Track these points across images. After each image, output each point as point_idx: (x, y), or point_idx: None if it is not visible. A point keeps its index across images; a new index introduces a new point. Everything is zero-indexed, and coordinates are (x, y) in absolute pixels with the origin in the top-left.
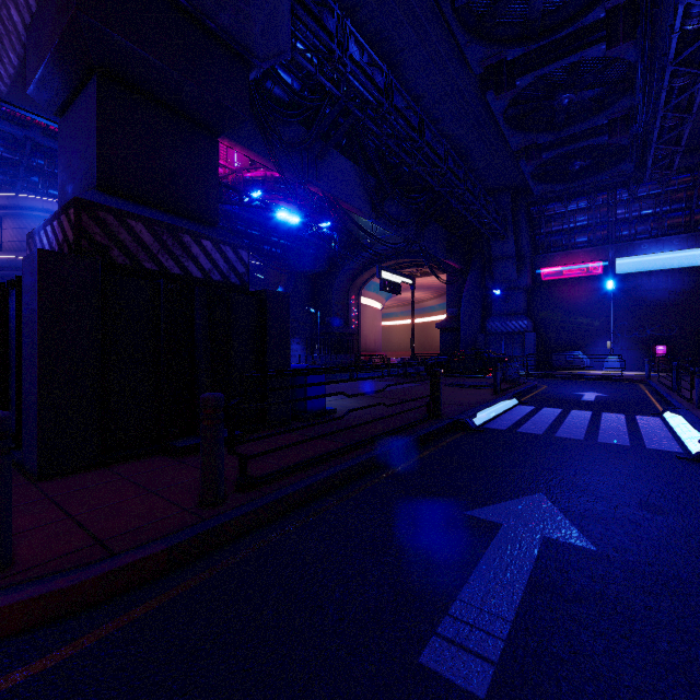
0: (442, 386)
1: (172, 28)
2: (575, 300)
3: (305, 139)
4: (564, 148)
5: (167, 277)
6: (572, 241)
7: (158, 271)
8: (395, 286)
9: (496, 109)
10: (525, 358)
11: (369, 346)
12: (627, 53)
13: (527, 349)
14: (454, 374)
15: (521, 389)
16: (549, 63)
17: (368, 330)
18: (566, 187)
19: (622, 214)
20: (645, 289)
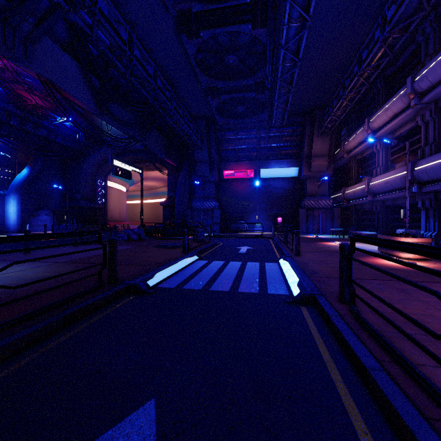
0: (150, 247)
1: None
2: (241, 191)
3: (2, 8)
4: (233, 95)
5: None
6: (239, 156)
7: None
8: (126, 172)
9: (189, 51)
10: (213, 225)
11: (115, 217)
12: (262, 36)
13: (215, 220)
14: (169, 237)
15: (204, 247)
16: (220, 26)
17: (114, 206)
18: (235, 122)
19: (263, 144)
20: (273, 187)
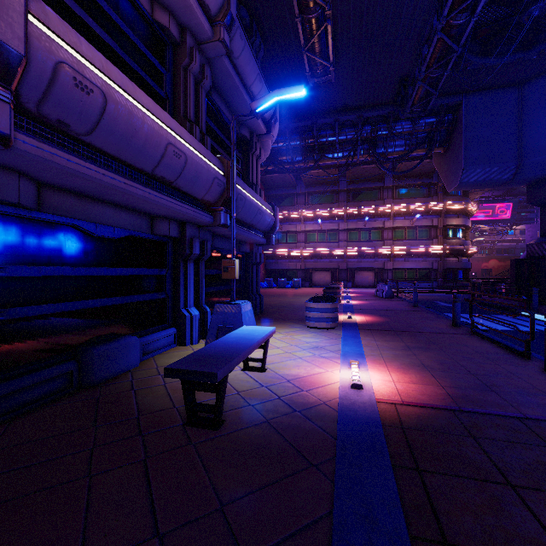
0: None
1: (540, 187)
2: None
3: None
4: None
5: (540, 257)
6: None
7: (538, 256)
8: None
9: None
10: None
11: None
12: None
13: None
14: None
15: None
16: None
17: None
18: None
19: None
20: None
